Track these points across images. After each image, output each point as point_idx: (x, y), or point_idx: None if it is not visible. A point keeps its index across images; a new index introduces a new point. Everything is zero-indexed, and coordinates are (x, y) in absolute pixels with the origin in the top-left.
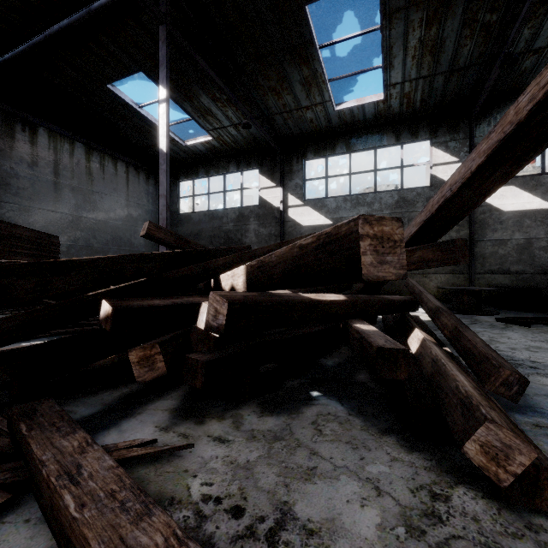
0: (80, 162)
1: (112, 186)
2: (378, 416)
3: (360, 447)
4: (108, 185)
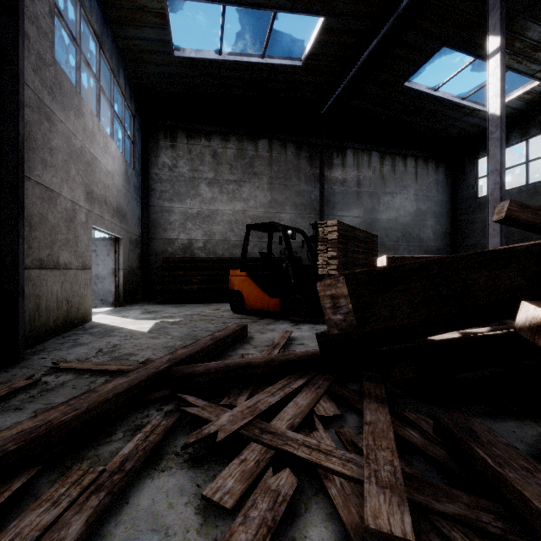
0: (375, 169)
1: (401, 184)
2: None
3: None
4: (398, 184)
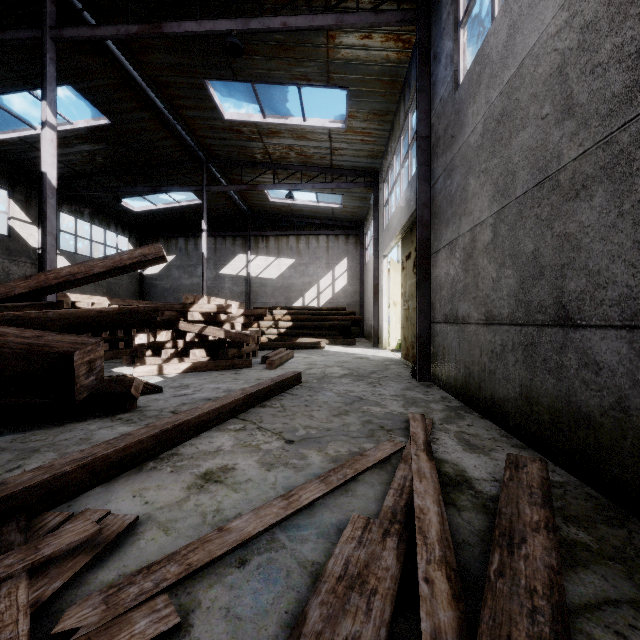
0: None
1: None
2: (39, 426)
3: (71, 430)
4: None
